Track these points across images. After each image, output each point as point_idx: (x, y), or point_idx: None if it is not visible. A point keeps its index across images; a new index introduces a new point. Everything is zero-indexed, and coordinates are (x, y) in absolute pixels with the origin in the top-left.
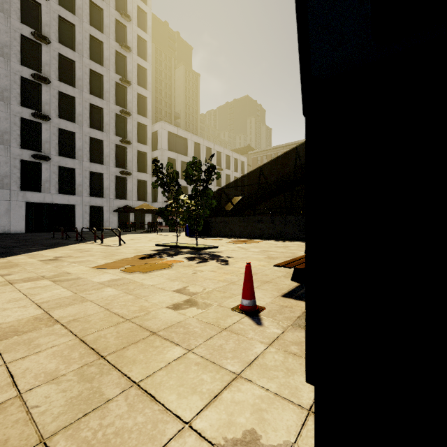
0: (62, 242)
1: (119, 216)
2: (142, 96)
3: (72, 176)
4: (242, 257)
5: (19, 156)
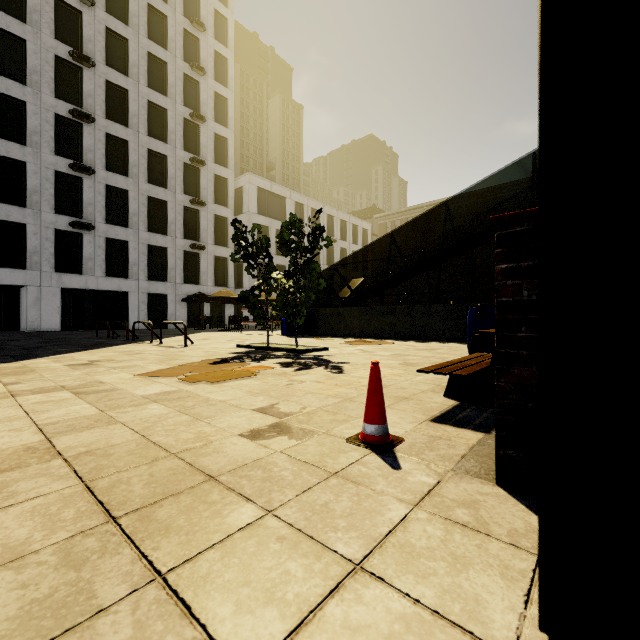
0: (106, 341)
1: (189, 308)
2: (222, 138)
3: (124, 251)
4: (363, 363)
5: (52, 224)
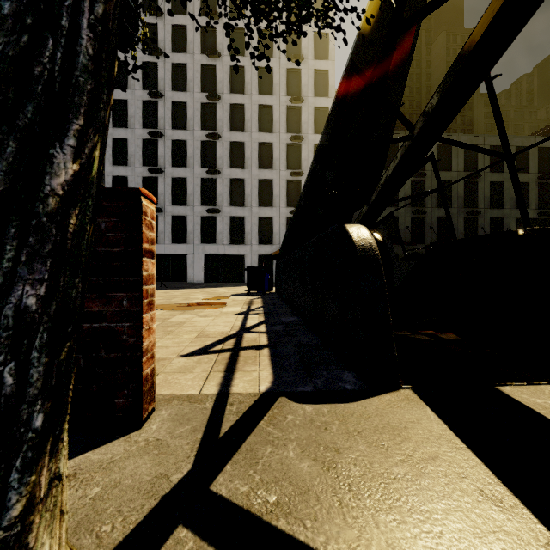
0: None
1: None
2: (323, 109)
3: (243, 225)
4: None
5: (200, 213)
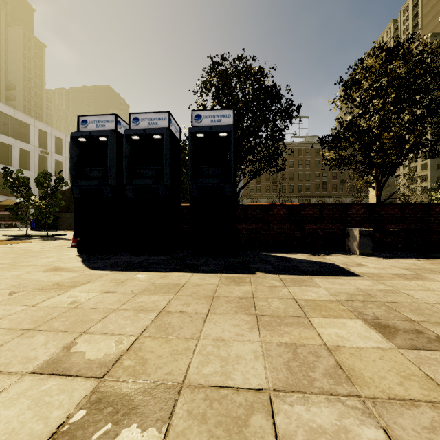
0: None
1: None
2: None
3: None
4: None
5: None
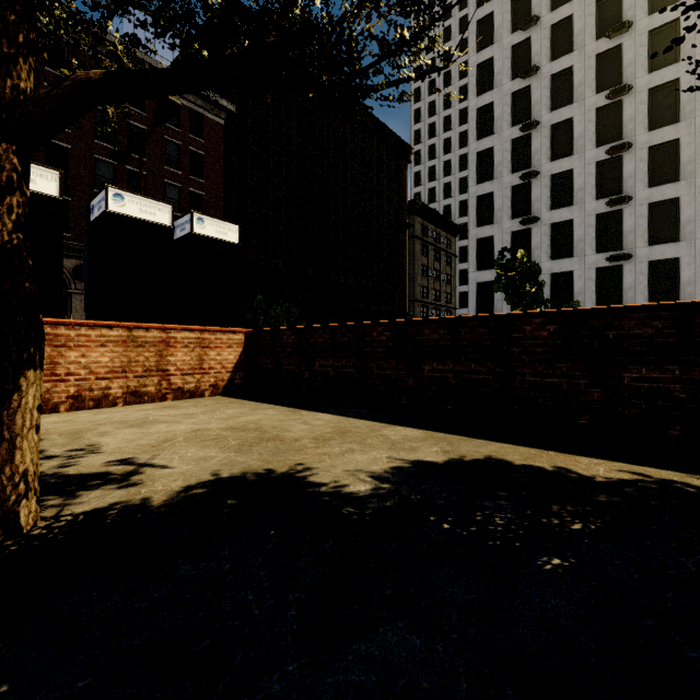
0: None
1: None
2: None
3: (674, 271)
4: None
5: (593, 264)
